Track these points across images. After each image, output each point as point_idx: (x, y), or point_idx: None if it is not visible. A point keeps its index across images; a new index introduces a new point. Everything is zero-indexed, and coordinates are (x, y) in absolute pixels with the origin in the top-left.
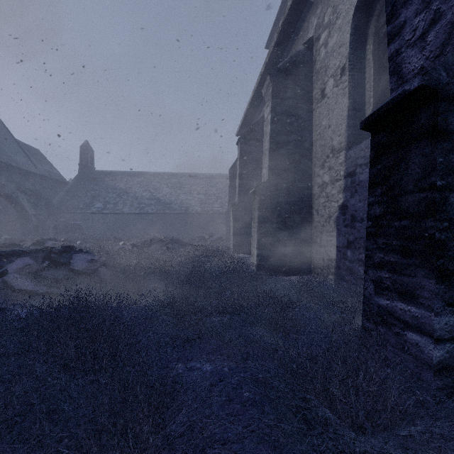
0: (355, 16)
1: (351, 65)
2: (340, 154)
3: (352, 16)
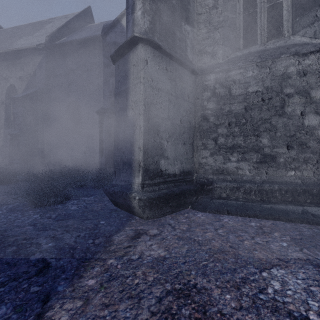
0: (7, 90)
1: (6, 103)
2: (1, 129)
3: (6, 89)
